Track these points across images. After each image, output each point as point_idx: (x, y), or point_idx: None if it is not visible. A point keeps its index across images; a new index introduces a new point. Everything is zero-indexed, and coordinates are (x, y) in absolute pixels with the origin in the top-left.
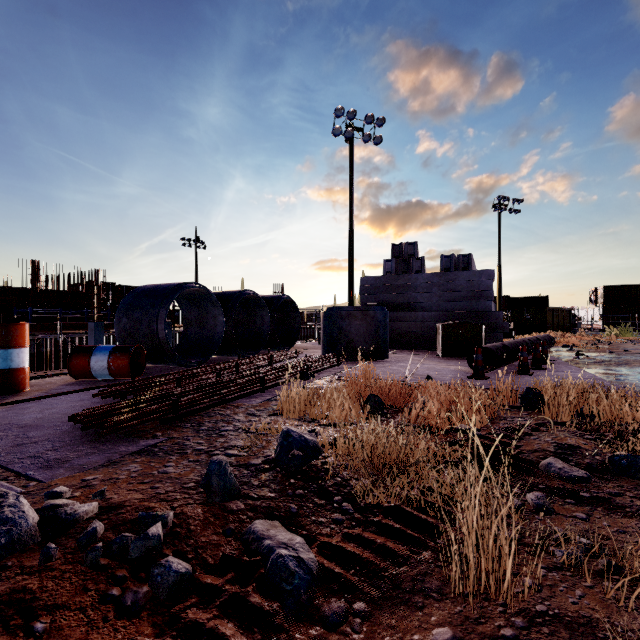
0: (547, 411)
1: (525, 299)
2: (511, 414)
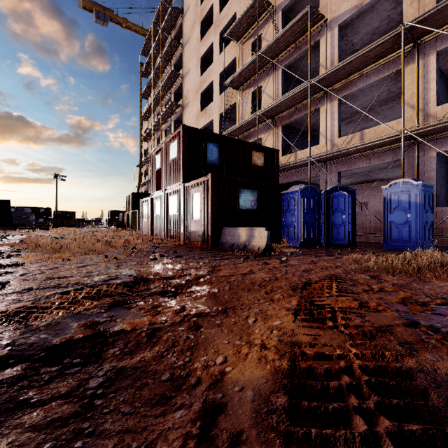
0: None
1: (62, 216)
2: None
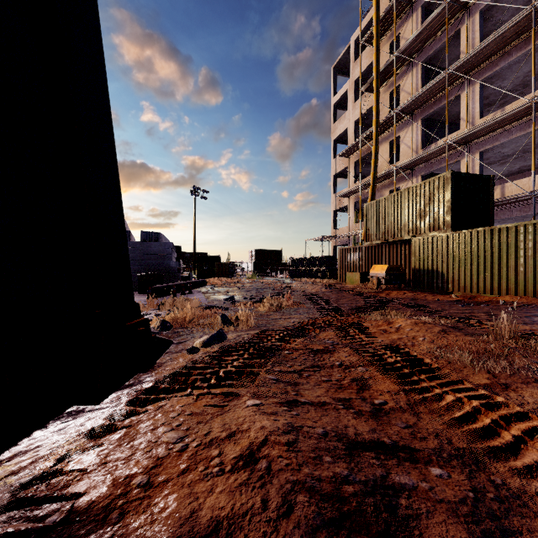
0: (163, 308)
1: (207, 257)
2: (151, 311)
